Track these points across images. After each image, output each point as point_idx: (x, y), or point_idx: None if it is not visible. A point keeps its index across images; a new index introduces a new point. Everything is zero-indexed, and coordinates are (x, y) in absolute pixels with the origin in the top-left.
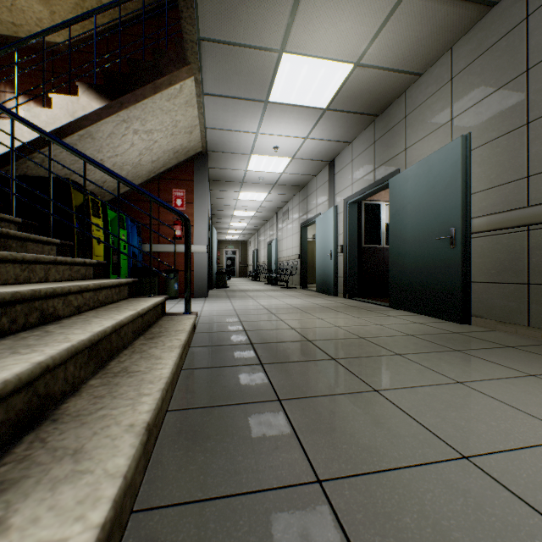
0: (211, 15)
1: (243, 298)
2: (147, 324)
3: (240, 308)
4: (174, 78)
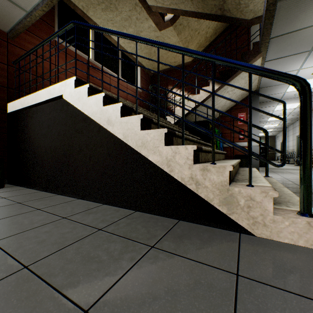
0: (279, 26)
1: (285, 173)
2: None
3: (289, 178)
4: (251, 62)
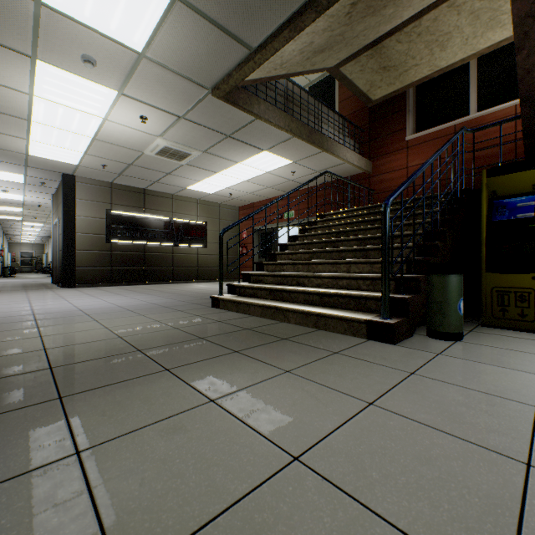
0: None
1: None
2: (331, 305)
3: None
4: None
